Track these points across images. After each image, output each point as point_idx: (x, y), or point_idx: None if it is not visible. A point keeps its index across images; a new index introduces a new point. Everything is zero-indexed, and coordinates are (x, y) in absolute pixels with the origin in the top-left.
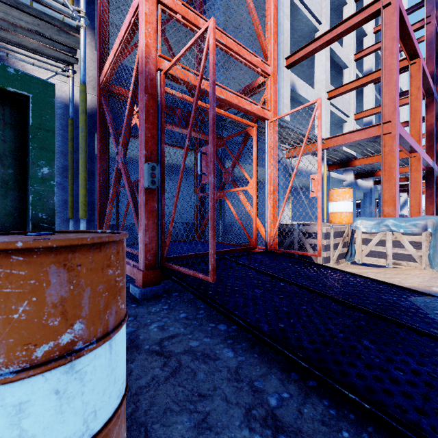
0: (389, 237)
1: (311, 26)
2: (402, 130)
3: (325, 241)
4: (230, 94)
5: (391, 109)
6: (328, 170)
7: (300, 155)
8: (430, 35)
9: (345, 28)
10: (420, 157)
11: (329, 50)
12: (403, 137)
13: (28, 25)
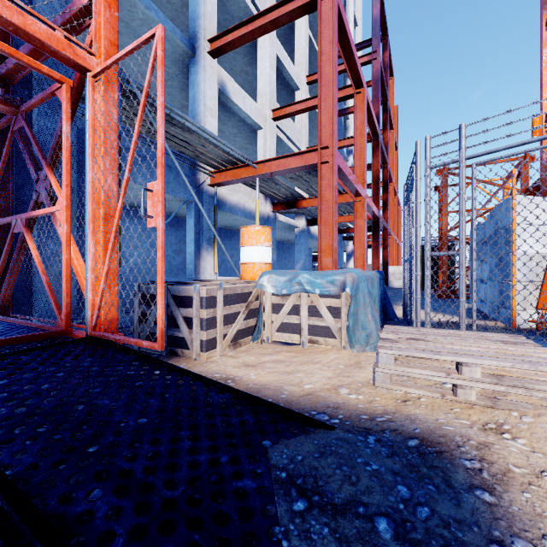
0: (303, 300)
1: None
2: (342, 162)
3: (205, 313)
4: None
5: (329, 132)
6: (274, 211)
7: (134, 143)
8: (376, 72)
9: (280, 15)
10: (364, 201)
11: (275, 57)
12: (343, 172)
13: None
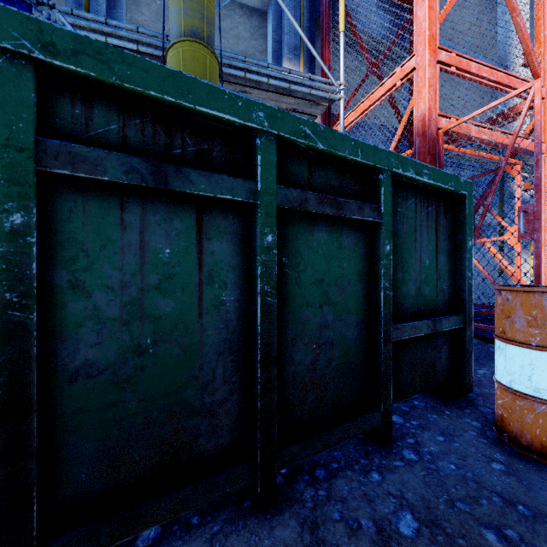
0: None
1: None
2: None
3: None
4: (500, 135)
5: None
6: None
7: None
8: None
9: None
10: None
11: None
12: None
13: (288, 106)
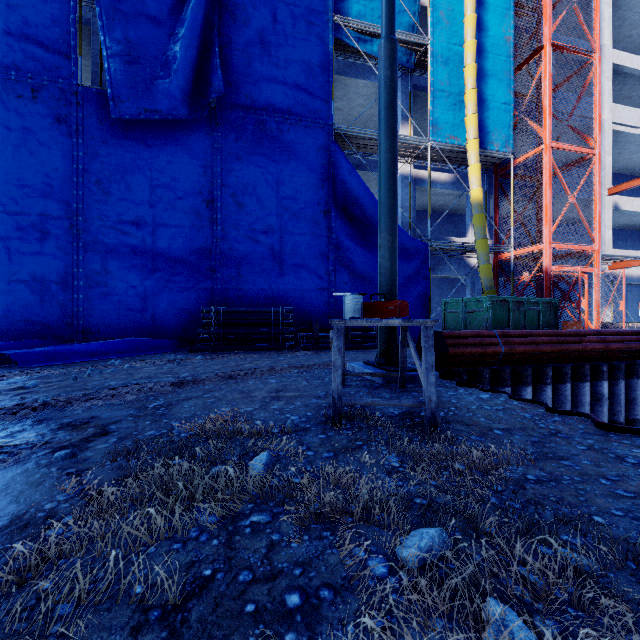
0: None
1: (639, 136)
2: None
3: None
4: (576, 268)
5: None
6: None
7: (613, 292)
8: None
9: None
10: None
11: None
12: None
13: None
